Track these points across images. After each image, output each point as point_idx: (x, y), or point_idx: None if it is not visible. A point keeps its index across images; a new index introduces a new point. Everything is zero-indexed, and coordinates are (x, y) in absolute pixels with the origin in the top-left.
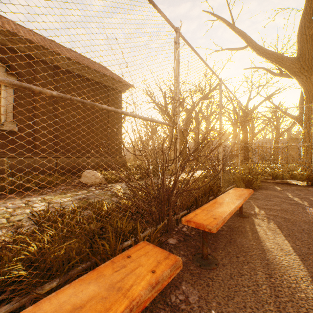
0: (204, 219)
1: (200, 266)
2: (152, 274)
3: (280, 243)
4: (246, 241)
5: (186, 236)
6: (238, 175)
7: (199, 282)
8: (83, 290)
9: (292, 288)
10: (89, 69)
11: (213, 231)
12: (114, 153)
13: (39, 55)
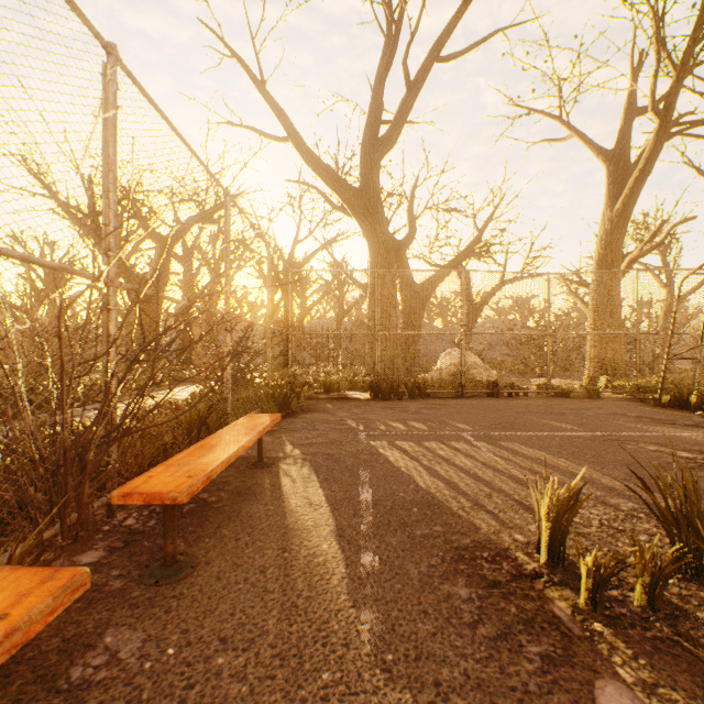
0: (166, 483)
1: (158, 582)
2: None
3: (312, 495)
4: (260, 508)
5: (133, 535)
6: (268, 390)
7: (151, 613)
8: None
9: (310, 555)
10: None
11: (183, 500)
12: None
13: None
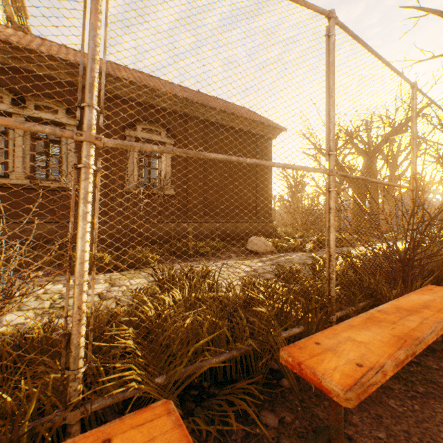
0: None
1: None
2: None
3: None
4: None
5: None
6: None
7: None
8: (422, 296)
9: None
10: (238, 117)
11: None
12: (262, 217)
13: (192, 112)
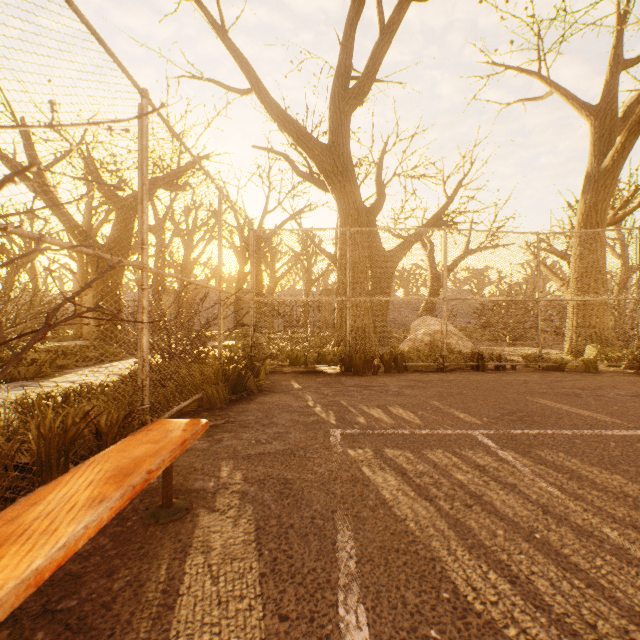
0: None
1: None
2: None
3: (237, 637)
4: None
5: None
6: (219, 366)
7: None
8: None
9: None
10: None
11: None
12: None
13: None
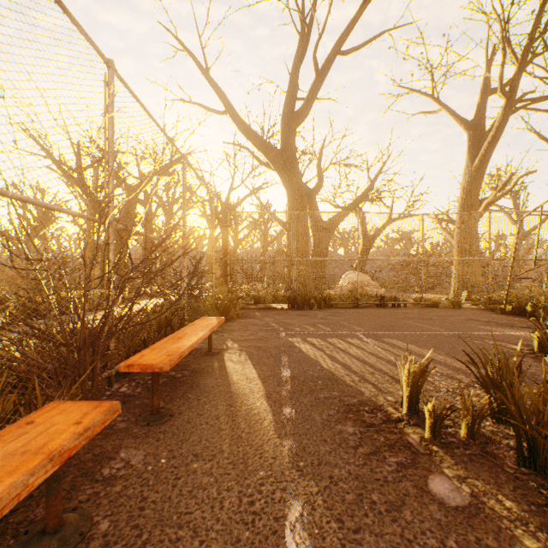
0: (154, 359)
1: (149, 424)
2: (78, 425)
3: (248, 373)
4: (212, 381)
5: (127, 397)
6: (213, 301)
7: (147, 441)
8: None
9: (249, 409)
10: None
11: (167, 369)
12: None
13: None
